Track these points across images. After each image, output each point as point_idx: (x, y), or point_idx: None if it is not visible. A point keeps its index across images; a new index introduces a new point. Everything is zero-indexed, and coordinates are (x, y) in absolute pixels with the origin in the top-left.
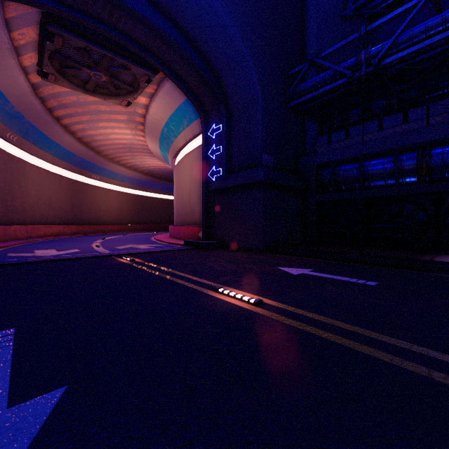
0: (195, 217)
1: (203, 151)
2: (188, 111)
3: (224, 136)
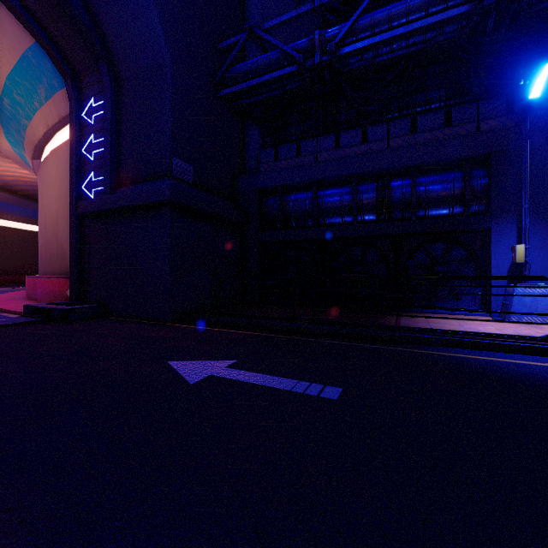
0: (65, 261)
1: (72, 145)
2: (44, 70)
3: (107, 120)
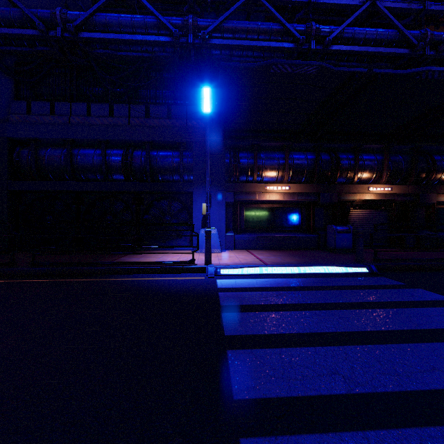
0: None
1: None
2: None
3: None
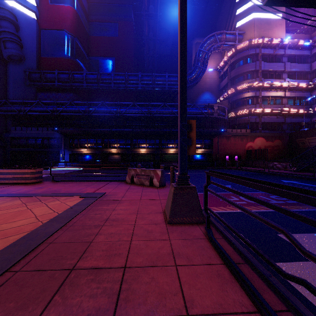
0: None
1: None
2: None
3: None
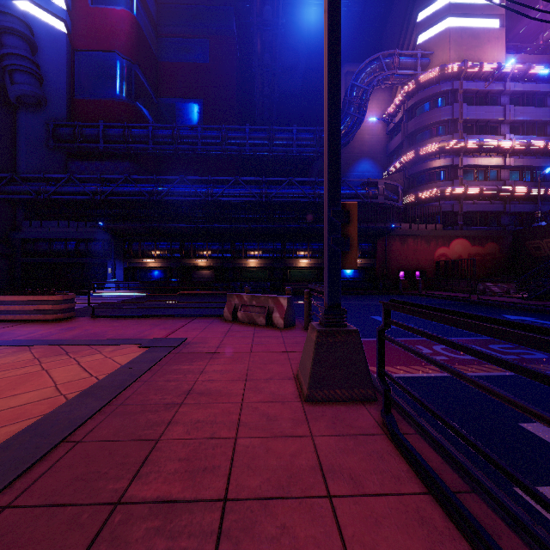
0: None
1: None
2: None
3: None
